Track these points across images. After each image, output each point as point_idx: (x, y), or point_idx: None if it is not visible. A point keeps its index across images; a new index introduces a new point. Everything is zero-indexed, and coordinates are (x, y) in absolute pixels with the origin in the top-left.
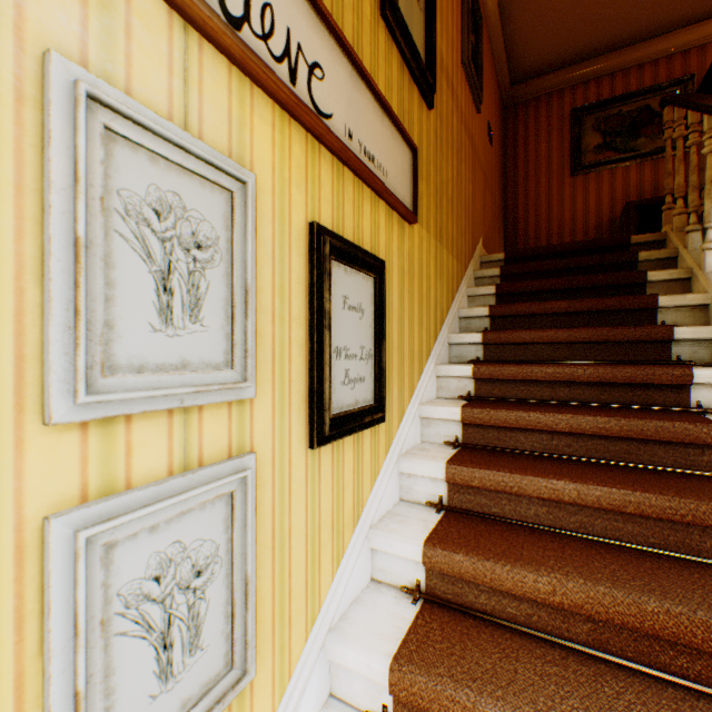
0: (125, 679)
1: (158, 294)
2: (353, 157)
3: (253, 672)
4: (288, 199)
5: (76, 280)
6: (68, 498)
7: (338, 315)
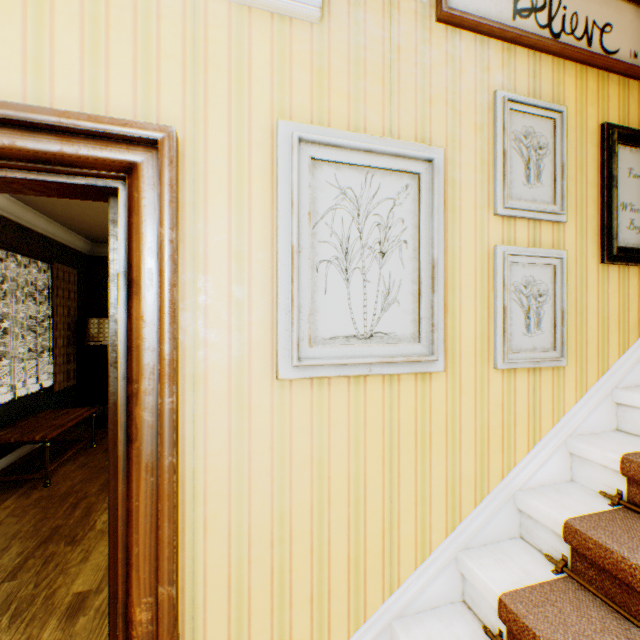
0: (514, 318)
1: (524, 171)
2: (636, 70)
3: (564, 363)
4: (584, 115)
5: (503, 165)
6: (498, 243)
7: (623, 182)
